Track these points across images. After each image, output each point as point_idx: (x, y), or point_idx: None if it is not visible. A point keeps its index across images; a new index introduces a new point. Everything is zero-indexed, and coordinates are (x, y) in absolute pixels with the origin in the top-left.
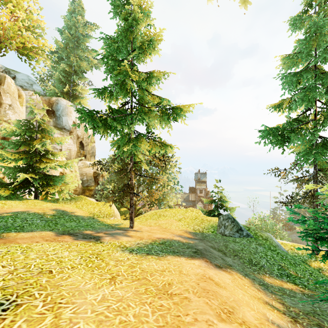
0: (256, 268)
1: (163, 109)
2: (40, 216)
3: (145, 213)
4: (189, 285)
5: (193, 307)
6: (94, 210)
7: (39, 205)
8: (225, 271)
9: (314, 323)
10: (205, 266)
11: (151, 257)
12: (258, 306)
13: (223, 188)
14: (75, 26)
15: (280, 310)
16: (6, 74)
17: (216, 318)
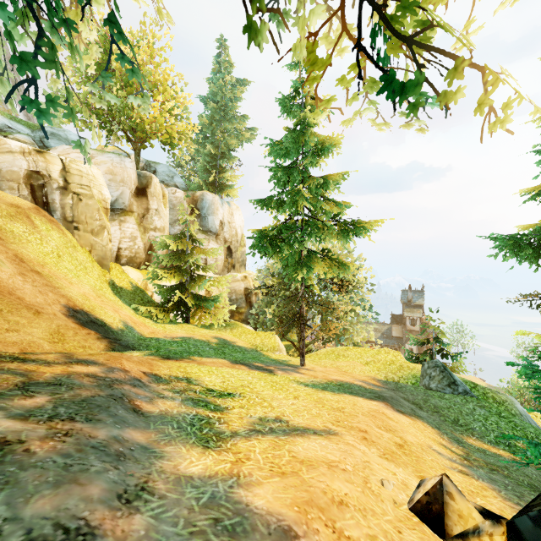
0: (460, 429)
1: (341, 223)
2: (206, 343)
3: (318, 351)
4: (360, 411)
5: (359, 419)
6: (256, 342)
7: (196, 331)
8: (406, 416)
9: (489, 467)
10: (383, 406)
11: (327, 392)
12: (427, 441)
13: (443, 322)
14: (221, 91)
15: (455, 452)
16: (147, 168)
17: (375, 426)
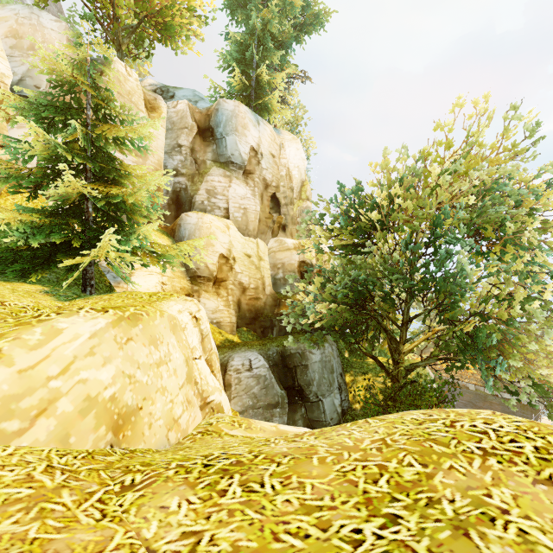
0: None
1: None
2: None
3: (341, 426)
4: None
5: None
6: None
7: None
8: None
9: None
10: None
11: None
12: None
13: None
14: None
15: None
16: (162, 94)
17: None
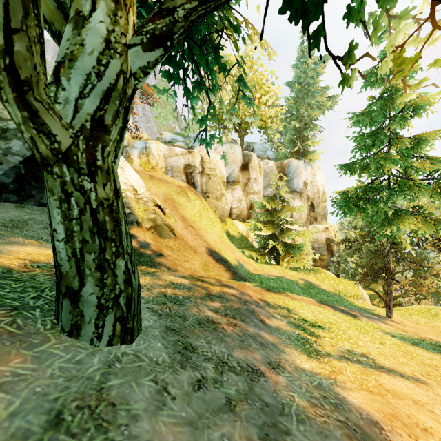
0: None
1: (438, 181)
2: (295, 283)
3: (409, 306)
4: None
5: None
6: (338, 288)
7: (286, 272)
8: None
9: None
10: None
11: (418, 348)
12: None
13: None
14: (304, 73)
15: None
16: (247, 148)
17: None
